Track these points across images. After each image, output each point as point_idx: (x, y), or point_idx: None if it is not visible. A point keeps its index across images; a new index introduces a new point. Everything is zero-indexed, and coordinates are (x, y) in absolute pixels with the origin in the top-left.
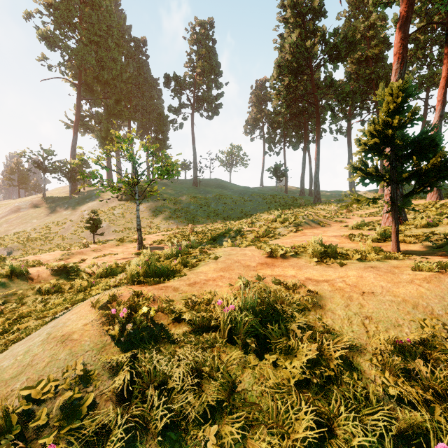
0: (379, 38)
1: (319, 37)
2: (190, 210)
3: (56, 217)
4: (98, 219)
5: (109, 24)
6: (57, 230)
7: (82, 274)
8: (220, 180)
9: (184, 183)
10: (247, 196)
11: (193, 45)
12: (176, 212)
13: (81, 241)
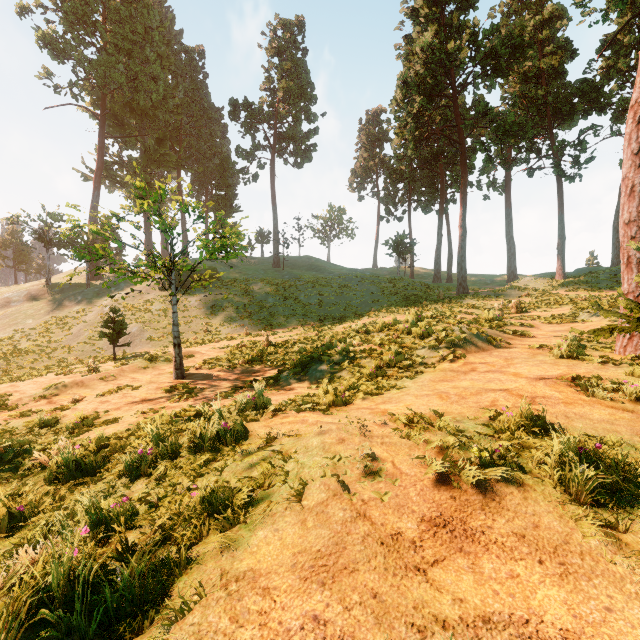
0: (558, 42)
1: (468, 36)
2: (267, 305)
3: (62, 315)
4: (121, 321)
5: (148, 25)
6: (61, 337)
7: (25, 463)
8: (314, 258)
9: (260, 262)
10: (354, 283)
11: (273, 56)
12: (247, 308)
13: (97, 354)
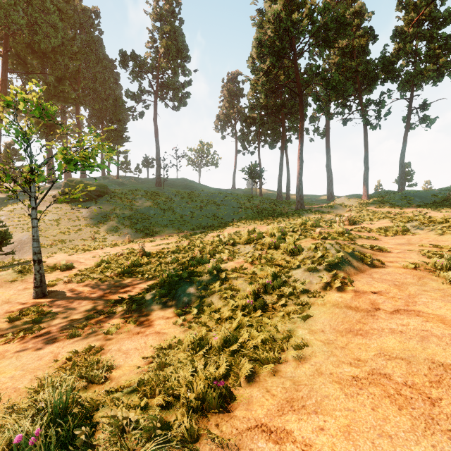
0: (364, 29)
1: (307, 11)
2: (149, 216)
3: None
4: (4, 231)
5: None
6: None
7: None
8: (188, 180)
9: (145, 182)
10: (219, 199)
11: (156, 20)
12: (131, 218)
13: None
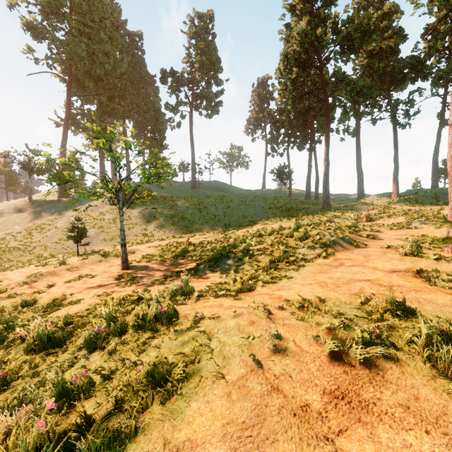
0: (393, 30)
1: (331, 24)
2: (187, 215)
3: (40, 223)
4: (83, 227)
5: (102, 15)
6: (39, 238)
7: (9, 337)
8: (220, 182)
9: (182, 185)
10: (249, 200)
11: (191, 38)
12: (173, 218)
13: (66, 251)
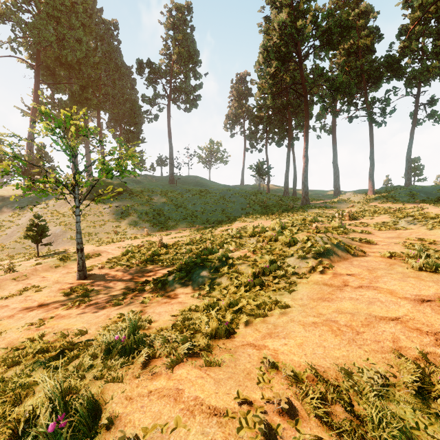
0: (370, 29)
1: (311, 17)
2: (164, 211)
3: (0, 219)
4: (44, 225)
5: (74, 0)
6: None
7: None
8: (199, 177)
9: (160, 180)
10: (228, 195)
11: (169, 29)
12: (148, 214)
13: (26, 251)
